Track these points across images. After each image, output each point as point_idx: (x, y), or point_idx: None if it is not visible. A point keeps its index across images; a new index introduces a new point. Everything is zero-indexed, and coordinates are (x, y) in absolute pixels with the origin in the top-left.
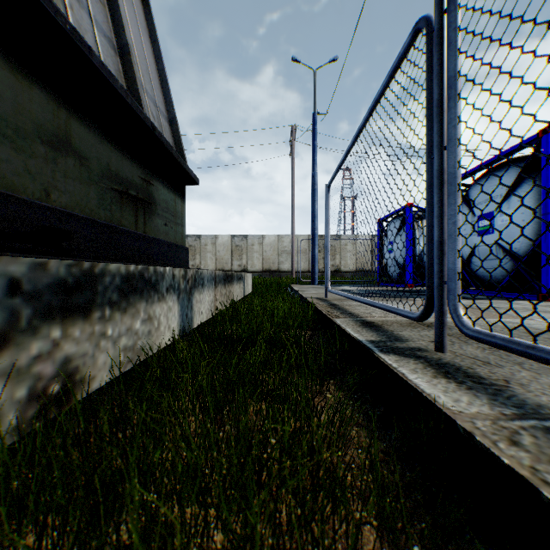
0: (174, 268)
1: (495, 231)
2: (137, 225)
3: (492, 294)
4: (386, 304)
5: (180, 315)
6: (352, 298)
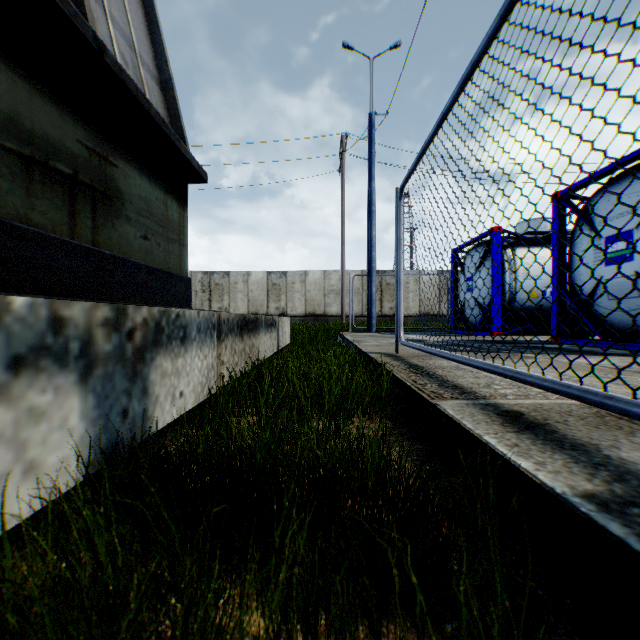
0: (65, 301)
1: (635, 257)
2: (74, 229)
3: (631, 347)
4: (558, 380)
5: (93, 420)
6: (455, 359)
